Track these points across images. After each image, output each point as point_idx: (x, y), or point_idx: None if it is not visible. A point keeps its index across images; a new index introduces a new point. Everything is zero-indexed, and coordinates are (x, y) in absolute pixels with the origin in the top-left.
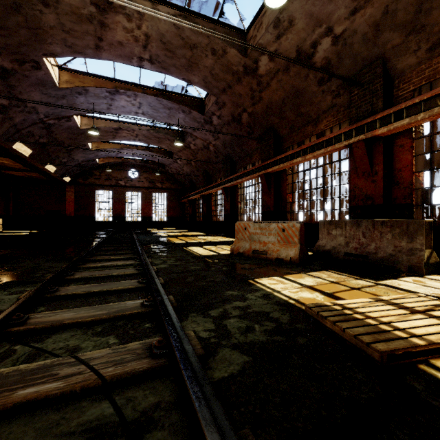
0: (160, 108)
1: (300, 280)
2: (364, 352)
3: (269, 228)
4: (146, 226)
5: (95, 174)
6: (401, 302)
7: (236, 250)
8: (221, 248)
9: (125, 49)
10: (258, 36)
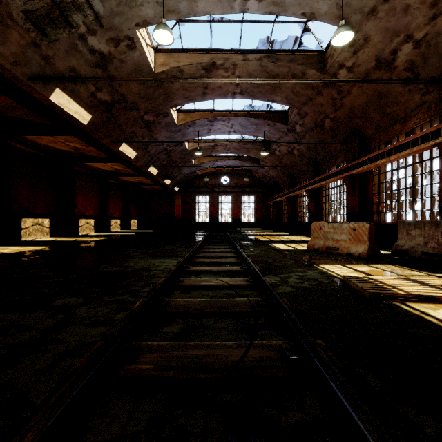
0: (248, 125)
1: (357, 267)
2: (363, 295)
3: (341, 228)
4: (236, 226)
5: (196, 183)
6: (423, 281)
7: (311, 246)
8: (300, 245)
9: (222, 90)
10: (335, 55)
